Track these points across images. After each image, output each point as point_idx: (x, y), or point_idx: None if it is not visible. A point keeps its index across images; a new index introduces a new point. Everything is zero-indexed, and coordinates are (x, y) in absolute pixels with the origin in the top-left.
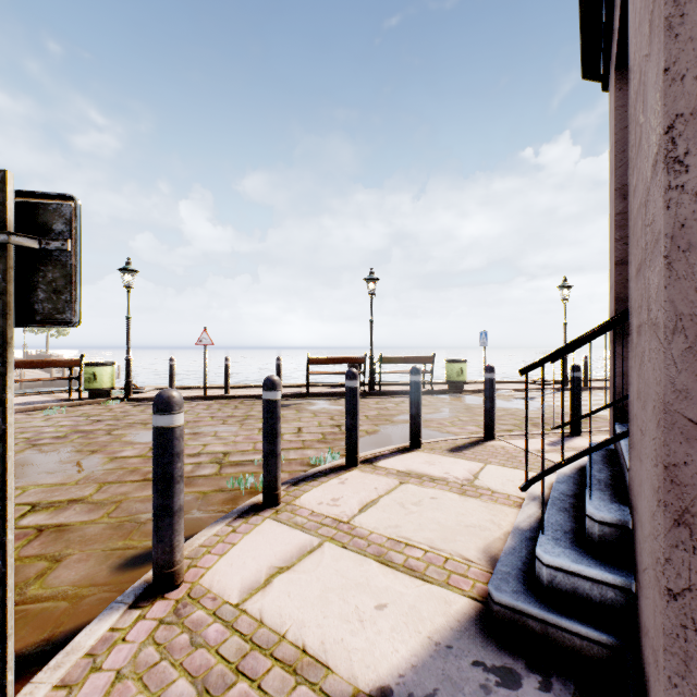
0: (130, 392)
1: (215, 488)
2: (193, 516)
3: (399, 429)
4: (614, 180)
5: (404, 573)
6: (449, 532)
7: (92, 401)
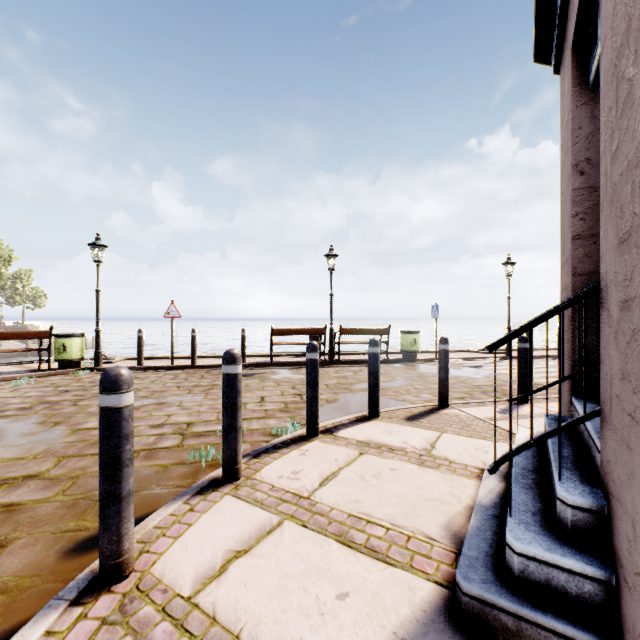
0: (99, 362)
1: (176, 461)
2: (151, 492)
3: (357, 398)
4: (571, 156)
5: (366, 555)
6: (410, 506)
7: (61, 371)
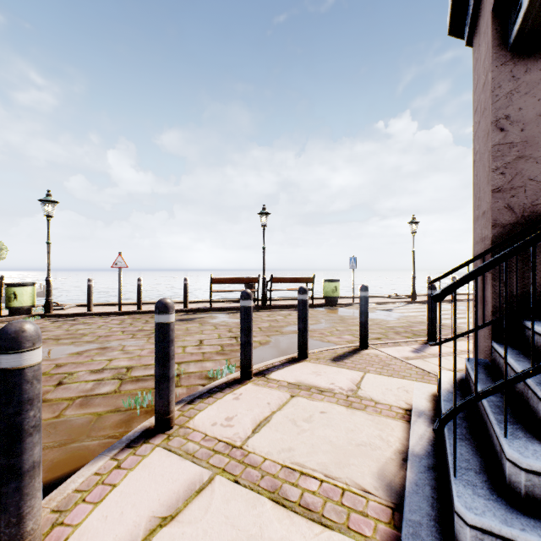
0: (50, 309)
1: (110, 408)
2: (80, 445)
3: (287, 339)
4: (491, 113)
5: (301, 515)
6: (341, 453)
7: (12, 318)
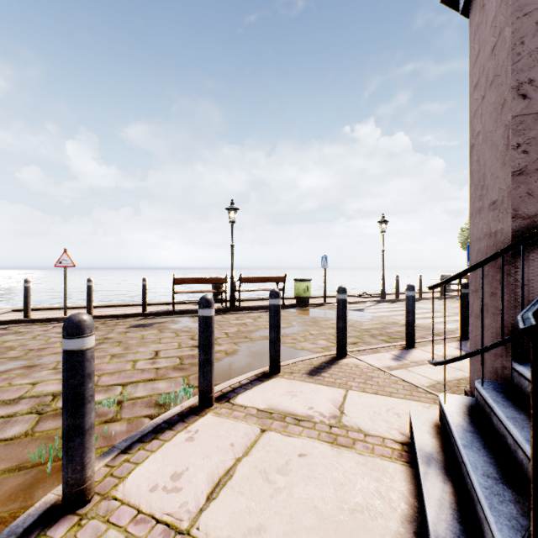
0: None
1: (10, 464)
2: None
3: (257, 347)
4: (511, 76)
5: None
6: (332, 530)
7: None
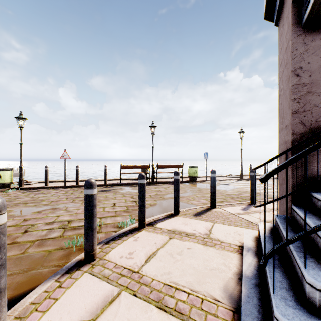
0: (21, 184)
1: (57, 247)
2: (36, 272)
3: (167, 202)
4: (291, 65)
5: (175, 317)
6: (201, 275)
7: None
